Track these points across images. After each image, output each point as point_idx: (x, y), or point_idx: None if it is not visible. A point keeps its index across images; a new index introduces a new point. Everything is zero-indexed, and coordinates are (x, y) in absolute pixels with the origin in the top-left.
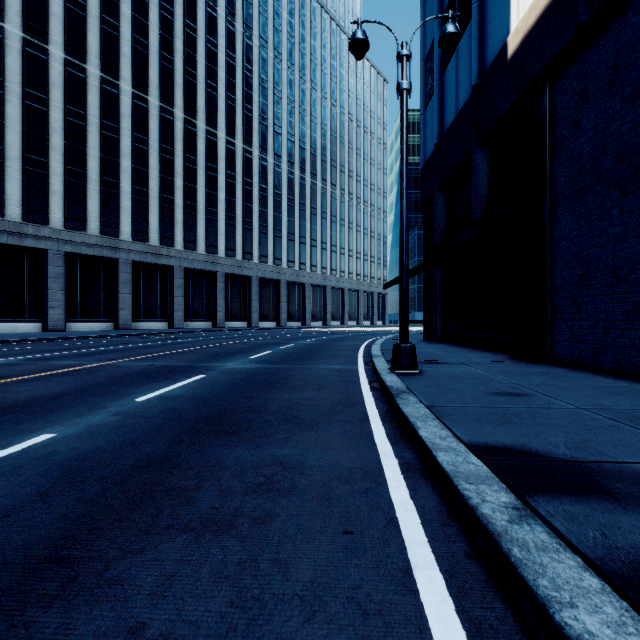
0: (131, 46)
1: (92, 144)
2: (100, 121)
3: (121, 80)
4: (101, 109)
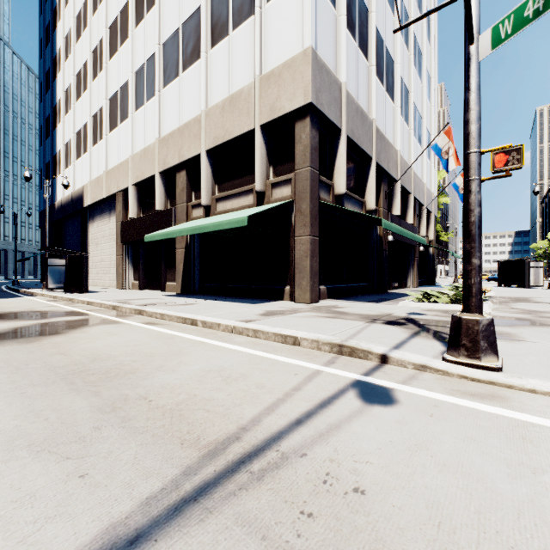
0: None
1: None
2: None
3: None
4: None
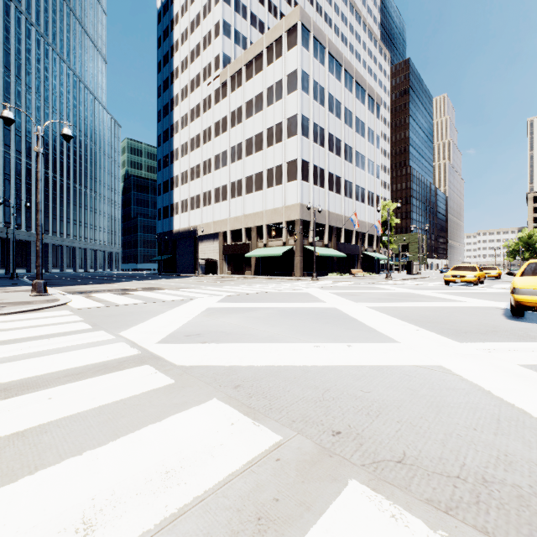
0: None
1: None
2: None
3: None
4: None
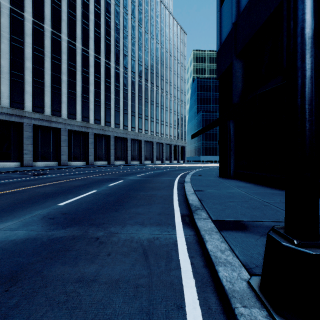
0: None
1: (4, 50)
2: (10, 36)
3: (25, 12)
4: (10, 28)
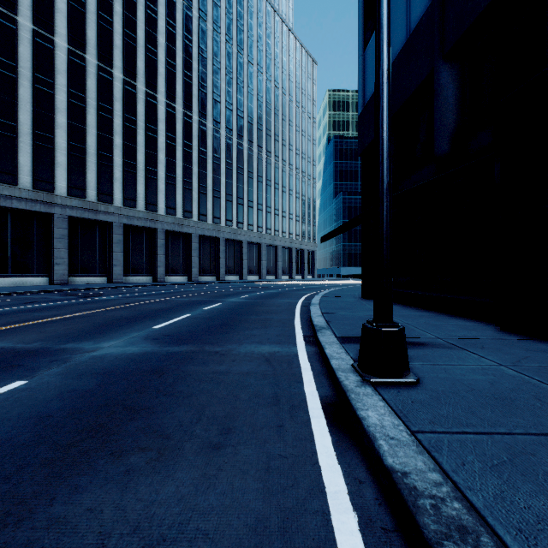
0: (67, 3)
1: (23, 97)
2: (32, 74)
3: (56, 35)
4: (33, 62)
